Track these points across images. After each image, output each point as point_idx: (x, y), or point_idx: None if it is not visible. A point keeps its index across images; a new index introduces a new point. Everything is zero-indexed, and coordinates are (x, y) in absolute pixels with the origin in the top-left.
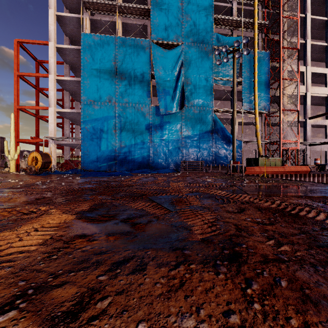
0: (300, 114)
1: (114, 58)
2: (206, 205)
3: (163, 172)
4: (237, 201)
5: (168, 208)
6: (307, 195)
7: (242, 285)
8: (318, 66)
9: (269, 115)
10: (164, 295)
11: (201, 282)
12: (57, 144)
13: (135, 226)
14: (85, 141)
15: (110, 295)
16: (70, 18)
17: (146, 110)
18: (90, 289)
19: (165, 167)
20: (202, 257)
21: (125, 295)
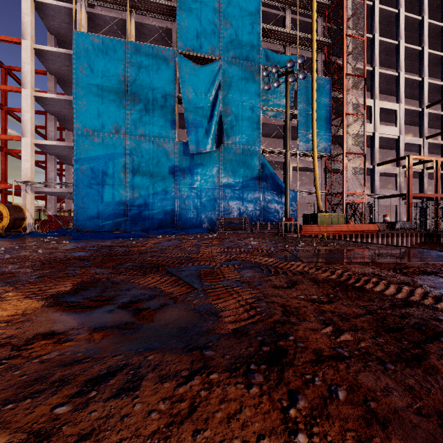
0: (367, 159)
1: (123, 70)
2: (246, 278)
3: (193, 233)
4: (288, 271)
5: (192, 285)
6: (375, 261)
7: (283, 402)
8: (387, 100)
9: (331, 158)
10: (161, 433)
11: (222, 403)
12: (35, 192)
13: (139, 313)
14: (79, 189)
15: (67, 442)
16: (57, 7)
17: (170, 147)
18: (34, 435)
19: (196, 226)
20: (230, 359)
21: (93, 440)
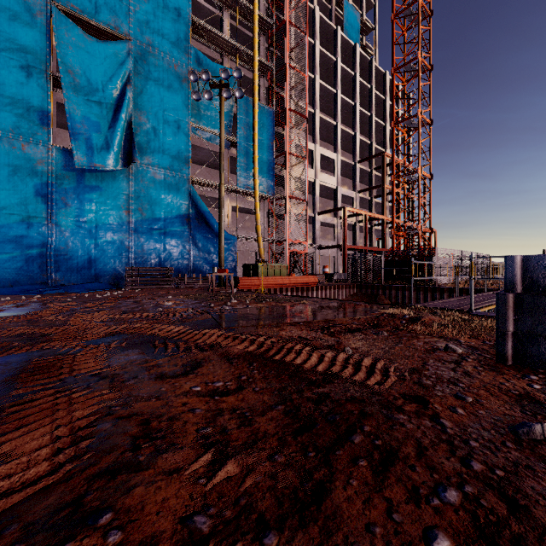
0: (310, 206)
1: None
2: (115, 367)
3: (79, 291)
4: (194, 345)
5: None
6: (306, 319)
7: None
8: (327, 148)
9: (274, 201)
10: None
11: None
12: None
13: None
14: None
15: None
16: None
17: (38, 152)
18: None
19: (89, 280)
20: None
21: None
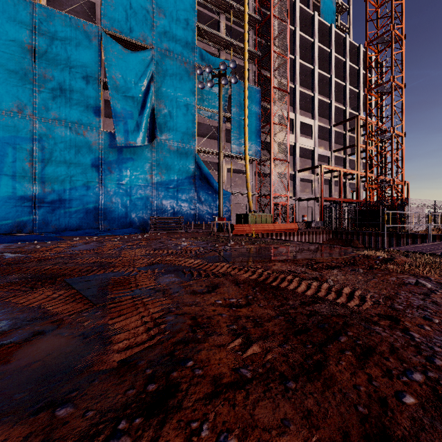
0: (290, 165)
1: (28, 37)
2: (163, 285)
3: (120, 234)
4: (211, 273)
5: (91, 300)
6: (292, 258)
7: None
8: (306, 116)
9: (260, 163)
10: None
11: None
12: None
13: None
14: None
15: None
16: None
17: (93, 136)
18: None
19: (125, 226)
20: (93, 418)
21: None
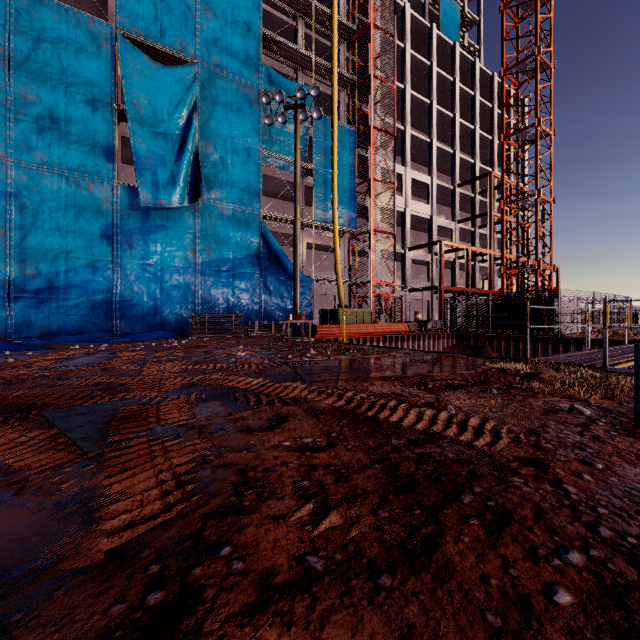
0: (398, 241)
1: None
2: (201, 419)
3: (145, 340)
4: (277, 399)
5: (80, 445)
6: (398, 374)
7: None
8: (420, 171)
9: (356, 236)
10: None
11: None
12: None
13: None
14: None
15: None
16: None
17: (104, 191)
18: None
19: (154, 328)
20: None
21: None
